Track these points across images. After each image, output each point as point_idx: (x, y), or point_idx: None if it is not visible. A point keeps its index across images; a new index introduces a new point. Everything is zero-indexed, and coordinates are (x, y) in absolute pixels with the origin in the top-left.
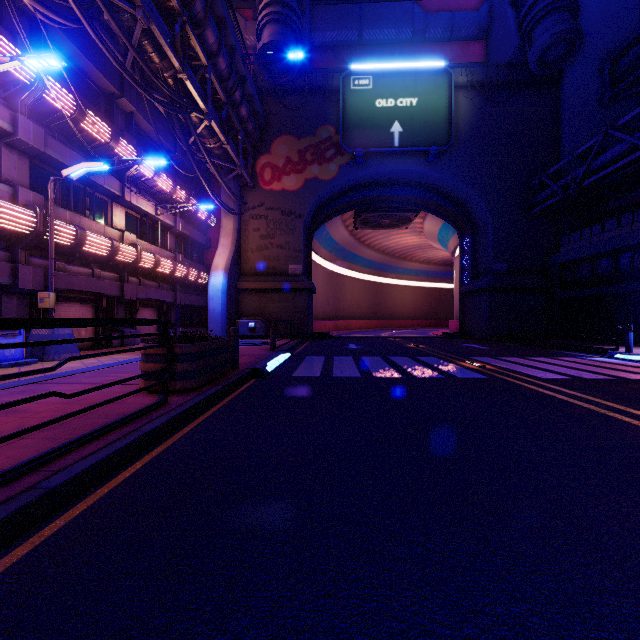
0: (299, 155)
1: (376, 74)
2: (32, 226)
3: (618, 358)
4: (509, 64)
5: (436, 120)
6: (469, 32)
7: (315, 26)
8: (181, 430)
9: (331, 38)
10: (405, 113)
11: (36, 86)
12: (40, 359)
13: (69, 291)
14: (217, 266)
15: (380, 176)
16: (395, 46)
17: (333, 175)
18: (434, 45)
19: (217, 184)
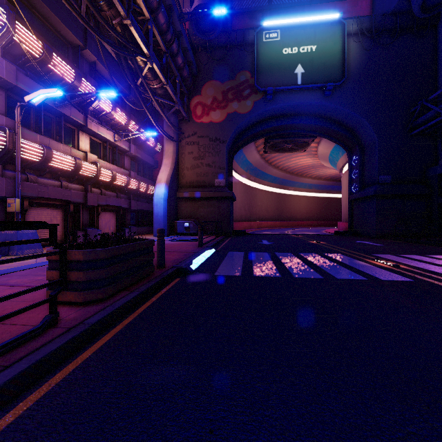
0: (223, 95)
1: (283, 28)
2: (2, 144)
3: None
4: (393, 13)
5: (332, 62)
6: None
7: None
8: (50, 378)
9: (247, 5)
10: (306, 57)
11: (6, 29)
12: (6, 254)
13: (41, 198)
14: (160, 180)
15: (286, 109)
16: (297, 8)
17: (249, 109)
18: (329, 5)
19: (162, 120)
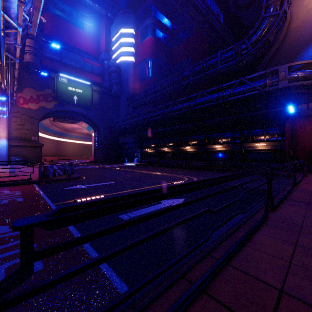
0: (37, 97)
1: (68, 78)
2: None
3: (124, 164)
4: (107, 89)
5: (88, 98)
6: (97, 73)
7: (42, 49)
8: None
9: (49, 56)
10: (78, 94)
11: None
12: None
13: None
14: (2, 137)
15: (69, 110)
16: (74, 68)
17: (52, 107)
18: (87, 72)
19: None
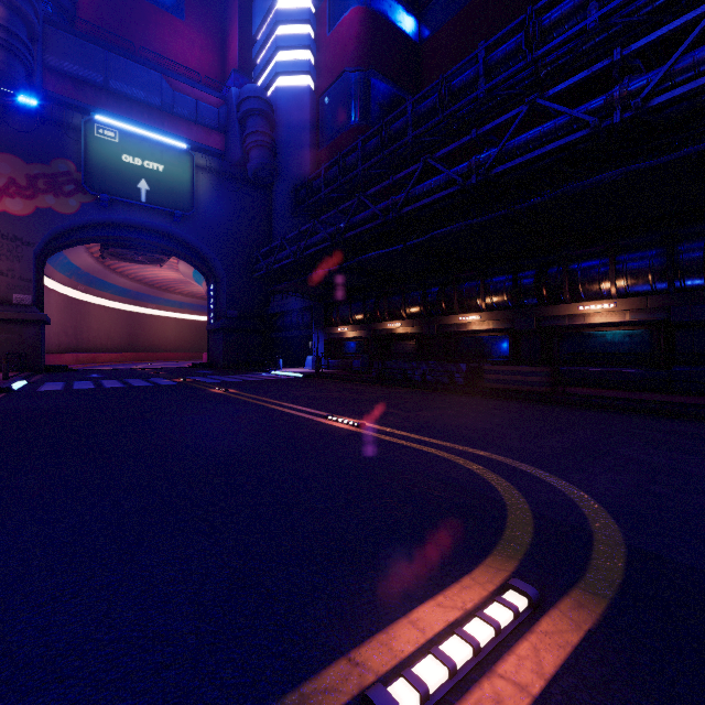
0: (28, 180)
1: (123, 131)
2: None
3: (272, 374)
4: (238, 164)
5: (181, 189)
6: (212, 123)
7: (50, 49)
8: None
9: (71, 69)
10: (152, 175)
11: None
12: None
13: None
14: None
15: (128, 221)
16: (145, 106)
17: (73, 210)
18: (182, 121)
19: None
